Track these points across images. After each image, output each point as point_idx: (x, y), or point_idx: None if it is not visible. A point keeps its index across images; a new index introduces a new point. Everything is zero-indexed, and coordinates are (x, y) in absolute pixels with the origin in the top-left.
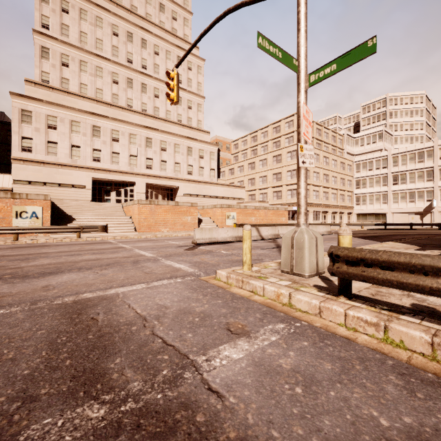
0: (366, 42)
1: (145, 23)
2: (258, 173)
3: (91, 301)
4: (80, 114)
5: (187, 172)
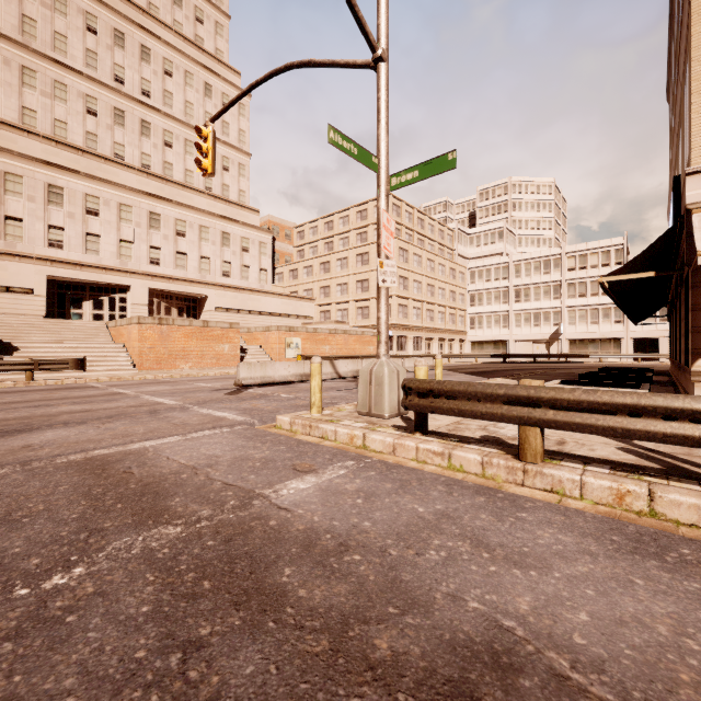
0: (447, 154)
1: (148, 19)
2: (335, 279)
3: (112, 457)
4: (24, 163)
5: (222, 273)
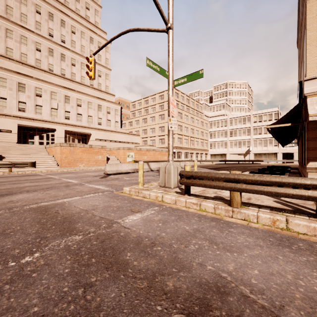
0: (199, 71)
1: (64, 7)
2: (149, 126)
3: (49, 206)
4: (7, 72)
5: (98, 123)
